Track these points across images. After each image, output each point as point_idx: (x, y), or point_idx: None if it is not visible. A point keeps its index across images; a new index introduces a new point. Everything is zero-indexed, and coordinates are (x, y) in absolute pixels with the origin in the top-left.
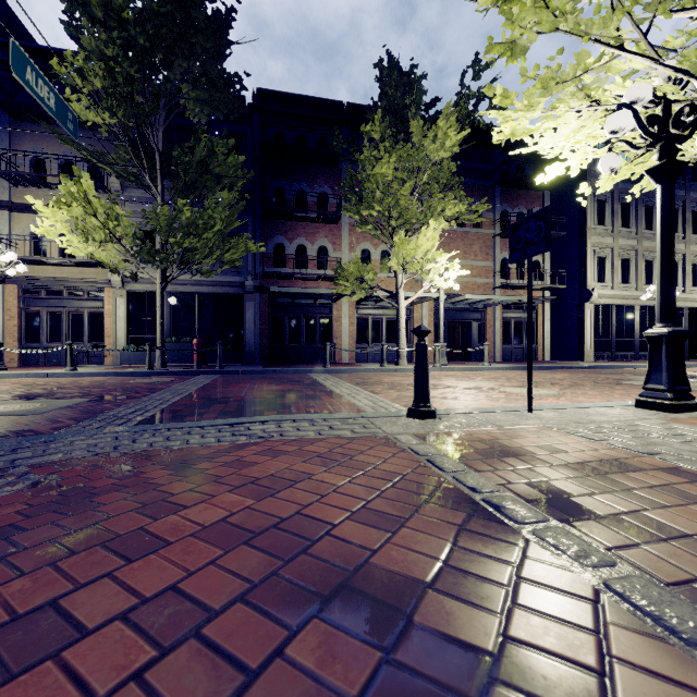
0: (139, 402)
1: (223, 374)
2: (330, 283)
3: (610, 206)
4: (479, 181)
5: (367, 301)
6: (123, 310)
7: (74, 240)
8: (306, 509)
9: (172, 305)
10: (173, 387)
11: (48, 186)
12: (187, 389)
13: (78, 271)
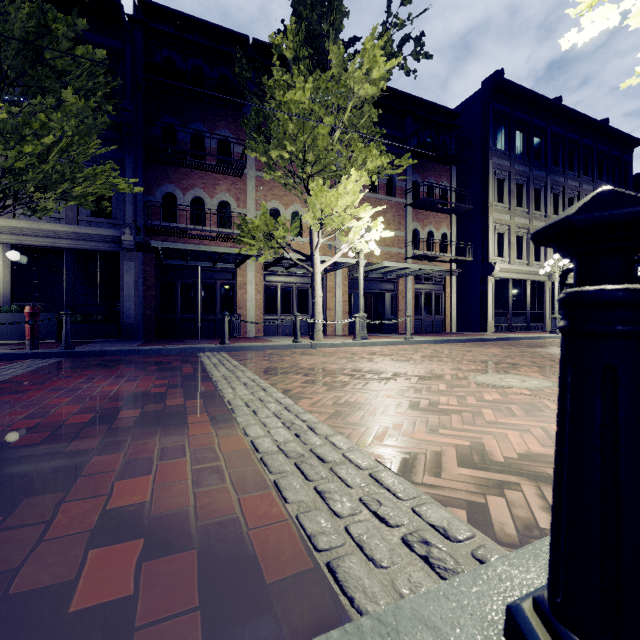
0: None
1: (70, 356)
2: (233, 245)
3: (507, 185)
4: (392, 148)
5: (276, 266)
6: None
7: None
8: None
9: (14, 262)
10: None
11: None
12: None
13: None
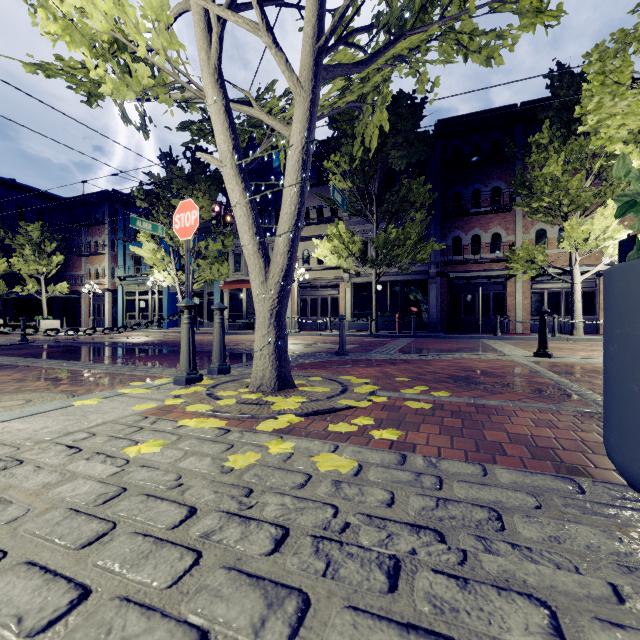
0: (383, 347)
1: (416, 337)
2: (503, 264)
3: None
4: None
5: (542, 276)
6: (349, 296)
7: (332, 258)
8: (471, 367)
9: (378, 290)
10: (392, 342)
11: (311, 224)
12: (401, 344)
13: (325, 273)
